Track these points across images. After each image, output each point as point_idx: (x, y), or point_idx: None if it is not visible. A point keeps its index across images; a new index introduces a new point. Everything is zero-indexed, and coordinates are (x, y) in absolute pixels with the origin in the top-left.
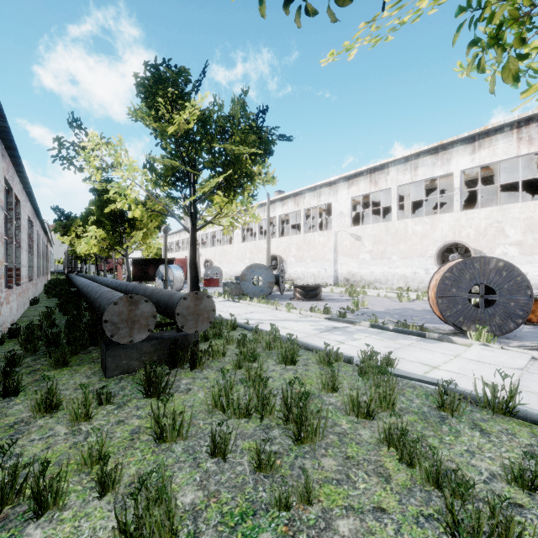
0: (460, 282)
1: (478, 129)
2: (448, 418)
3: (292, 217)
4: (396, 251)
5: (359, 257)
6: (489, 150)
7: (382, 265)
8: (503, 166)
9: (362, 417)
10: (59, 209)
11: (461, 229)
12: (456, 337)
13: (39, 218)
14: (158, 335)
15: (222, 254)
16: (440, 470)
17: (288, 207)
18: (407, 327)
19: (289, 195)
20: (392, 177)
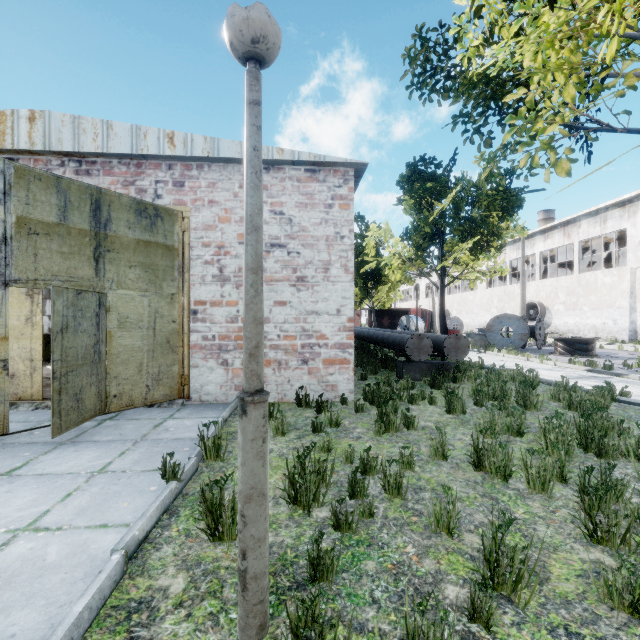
0: None
1: None
2: None
3: (560, 252)
4: None
5: None
6: None
7: None
8: None
9: (574, 410)
10: None
11: None
12: None
13: None
14: (429, 361)
15: (461, 302)
16: (602, 418)
17: (554, 240)
18: None
19: (555, 225)
20: None
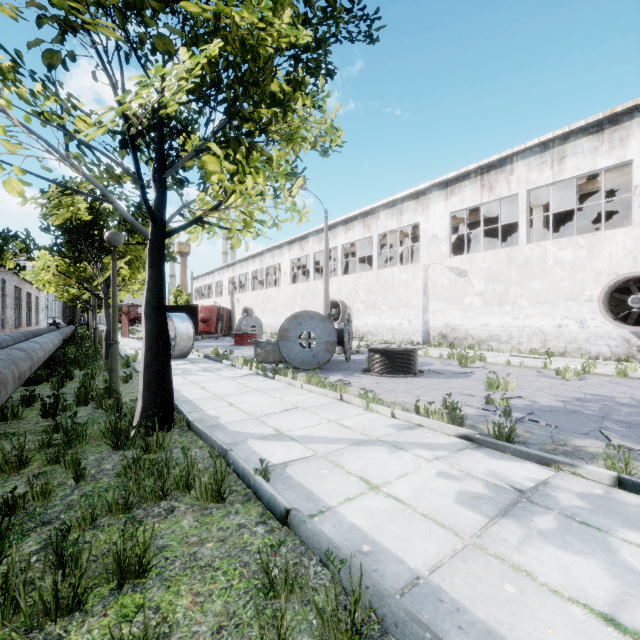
0: None
1: None
2: None
3: (359, 248)
4: (526, 292)
5: (463, 302)
6: None
7: (502, 313)
8: None
9: None
10: None
11: None
12: None
13: None
14: None
15: (265, 300)
16: None
17: (355, 232)
18: None
19: (356, 216)
20: (518, 177)
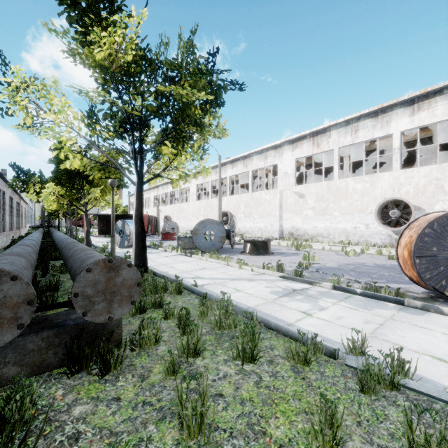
0: (442, 240)
1: (418, 91)
2: None
3: (241, 178)
4: (337, 208)
5: (302, 213)
6: (428, 112)
7: (324, 220)
8: (439, 128)
9: None
10: (16, 166)
11: (400, 186)
12: (443, 305)
13: (0, 176)
14: (60, 319)
15: (179, 211)
16: None
17: (238, 168)
18: (378, 291)
19: (238, 158)
20: (333, 140)
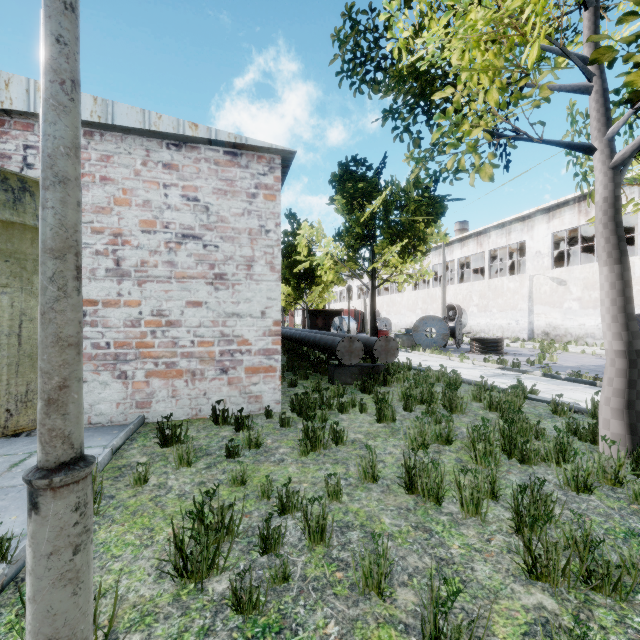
0: None
1: None
2: (556, 417)
3: (474, 259)
4: None
5: (563, 306)
6: None
7: (596, 315)
8: None
9: (494, 411)
10: None
11: None
12: None
13: None
14: (360, 365)
15: (390, 304)
16: (520, 419)
17: (469, 248)
18: (580, 377)
19: (470, 235)
20: None
